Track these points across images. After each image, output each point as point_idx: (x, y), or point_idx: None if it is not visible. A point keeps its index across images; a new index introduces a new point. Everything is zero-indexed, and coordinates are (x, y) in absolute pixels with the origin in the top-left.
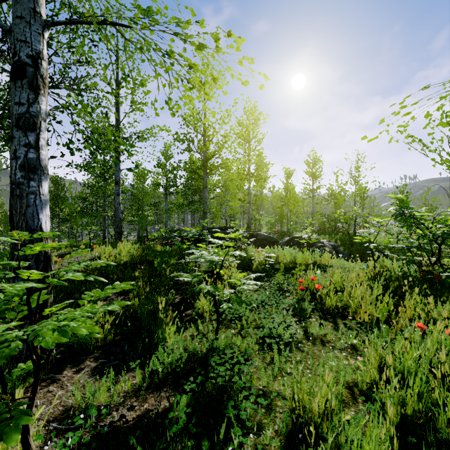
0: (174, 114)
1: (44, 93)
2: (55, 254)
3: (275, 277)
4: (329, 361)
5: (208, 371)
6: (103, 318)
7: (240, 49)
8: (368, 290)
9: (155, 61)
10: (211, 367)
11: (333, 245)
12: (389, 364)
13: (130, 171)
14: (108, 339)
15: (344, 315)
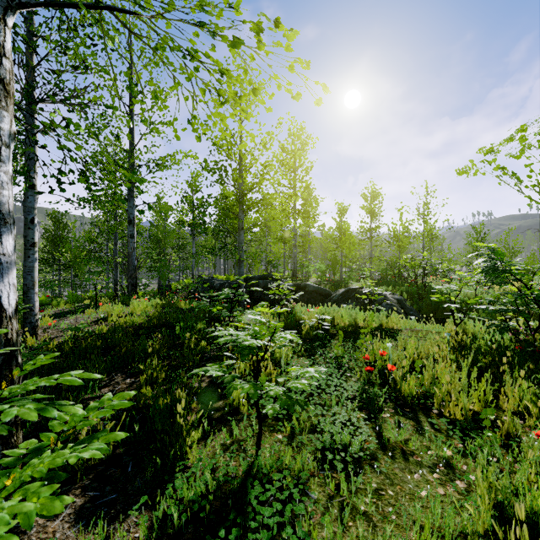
0: (200, 138)
1: (7, 106)
2: (51, 312)
3: (332, 347)
4: (418, 490)
5: (246, 512)
6: (98, 425)
7: (290, 48)
8: (458, 373)
9: (172, 65)
10: (251, 503)
11: (398, 299)
12: (507, 501)
13: (141, 213)
14: (105, 455)
15: (427, 407)
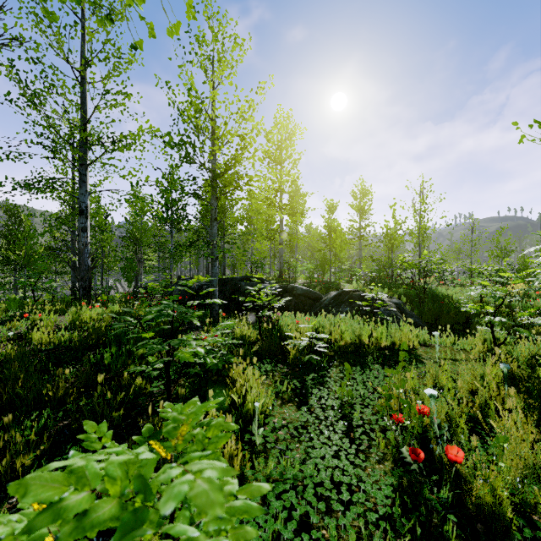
0: None
1: None
2: None
3: (331, 380)
4: None
5: None
6: None
7: None
8: None
9: None
10: None
11: (397, 303)
12: None
13: None
14: None
15: (535, 540)
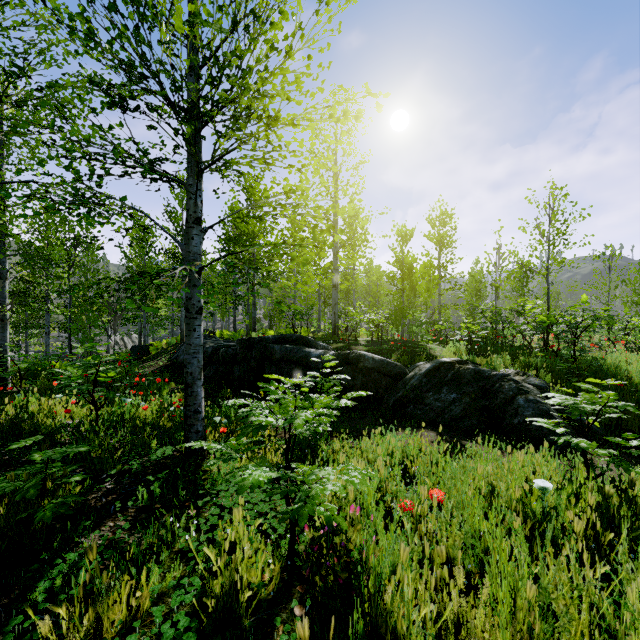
0: None
1: None
2: None
3: None
4: None
5: None
6: None
7: None
8: None
9: None
10: None
11: (540, 386)
12: None
13: None
14: None
15: None
